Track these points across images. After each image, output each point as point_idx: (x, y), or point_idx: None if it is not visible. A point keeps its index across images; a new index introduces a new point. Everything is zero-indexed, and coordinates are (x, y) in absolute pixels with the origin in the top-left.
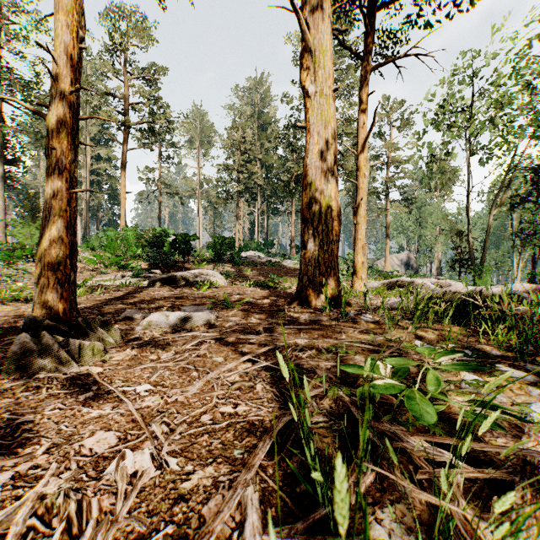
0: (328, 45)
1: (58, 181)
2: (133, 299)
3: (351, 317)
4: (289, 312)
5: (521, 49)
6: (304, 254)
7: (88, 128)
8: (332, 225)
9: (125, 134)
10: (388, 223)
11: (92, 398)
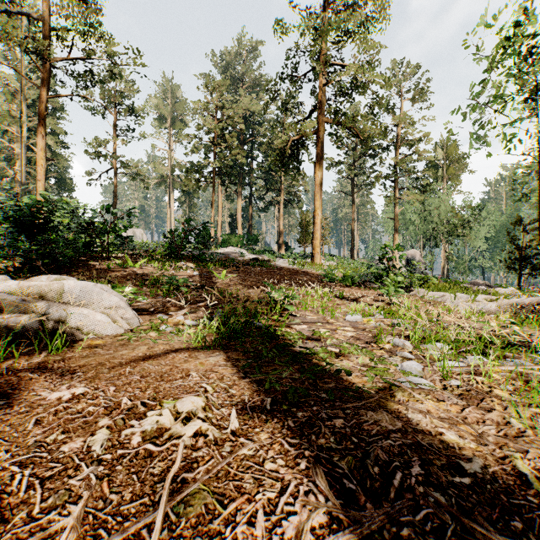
0: None
1: None
2: None
3: None
4: None
5: None
6: None
7: (24, 92)
8: None
9: (44, 73)
10: (397, 214)
11: None
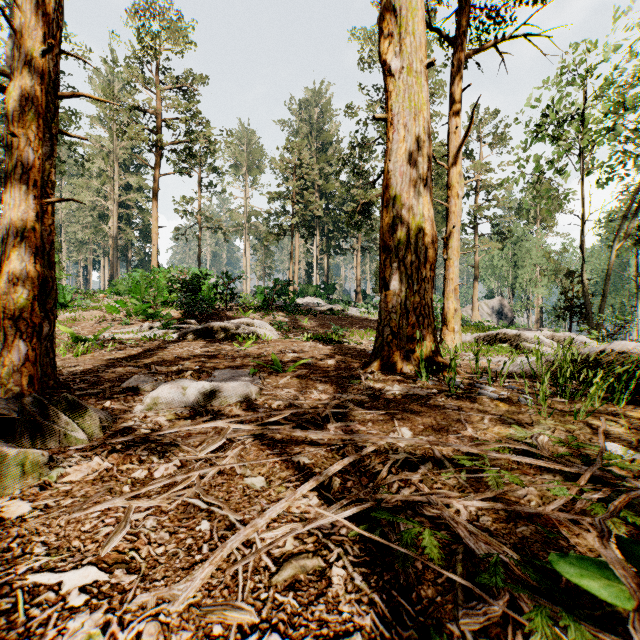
0: (419, 2)
1: (22, 185)
2: (152, 359)
3: (461, 389)
4: (367, 381)
5: None
6: (385, 296)
7: (116, 152)
8: (424, 256)
9: (157, 157)
10: (476, 262)
11: None
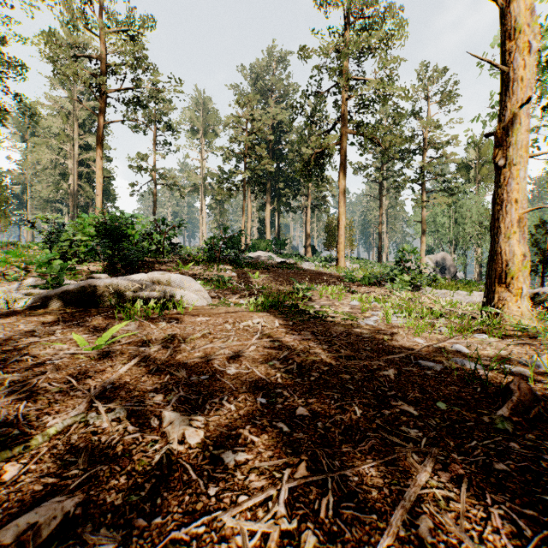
0: None
1: None
2: None
3: None
4: None
5: None
6: None
7: (75, 113)
8: None
9: (101, 103)
10: (424, 217)
11: None
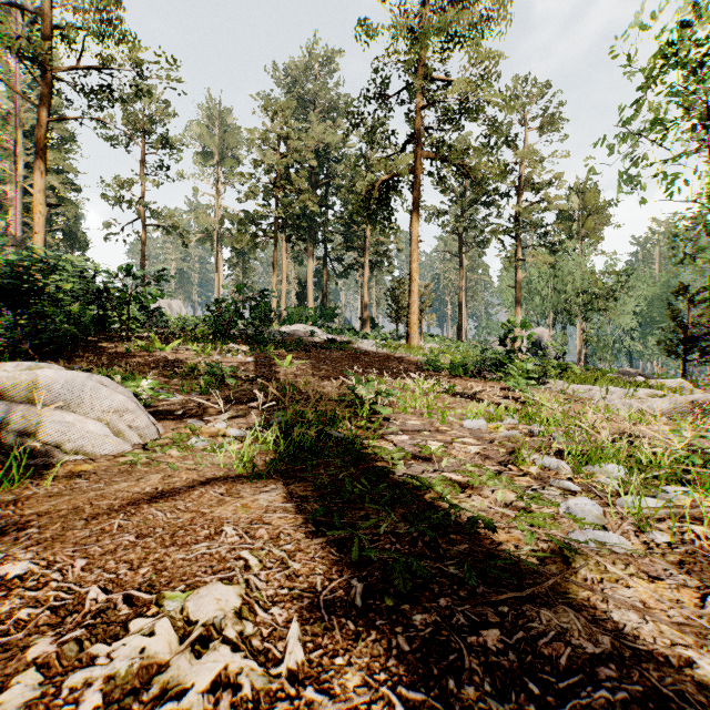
0: None
1: None
2: None
3: None
4: None
5: None
6: None
7: (20, 116)
8: None
9: (44, 87)
10: (519, 281)
11: None
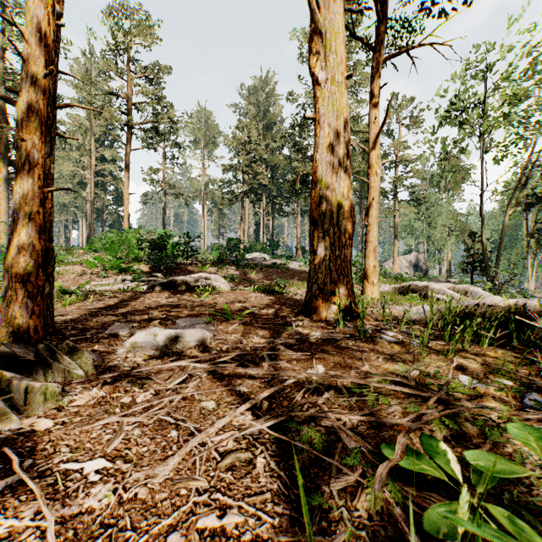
0: (340, 26)
1: (29, 178)
2: (127, 308)
3: (369, 334)
4: (298, 327)
5: (541, 40)
6: (313, 260)
7: (92, 129)
8: (344, 228)
9: (128, 134)
10: (396, 223)
11: (15, 488)
